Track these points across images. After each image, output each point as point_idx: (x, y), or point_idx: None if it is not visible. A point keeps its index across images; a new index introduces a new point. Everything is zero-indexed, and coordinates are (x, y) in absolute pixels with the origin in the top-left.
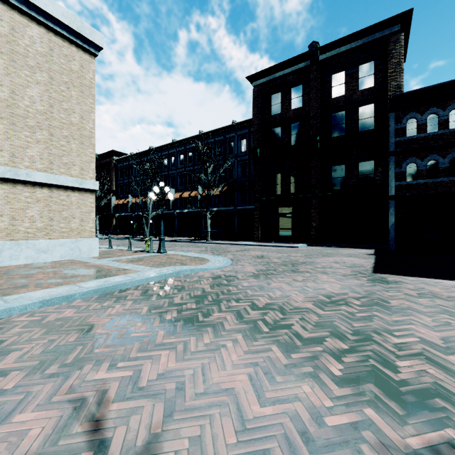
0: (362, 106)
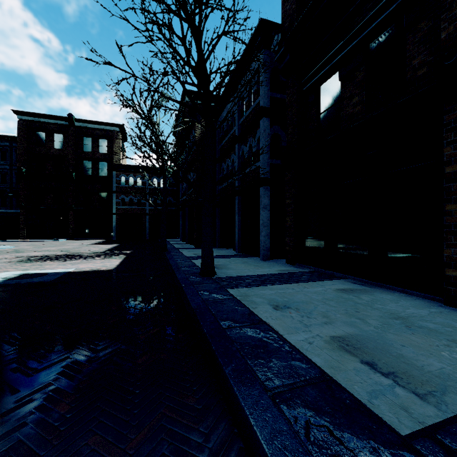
0: (101, 162)
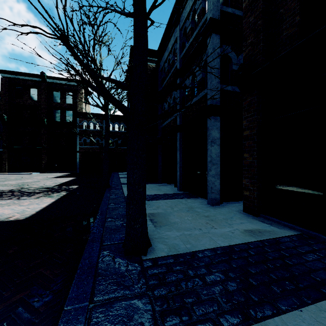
0: (68, 111)
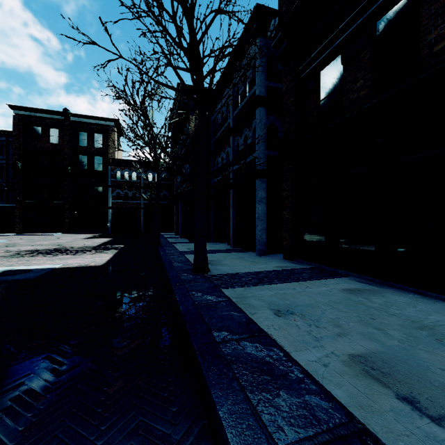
0: (97, 157)
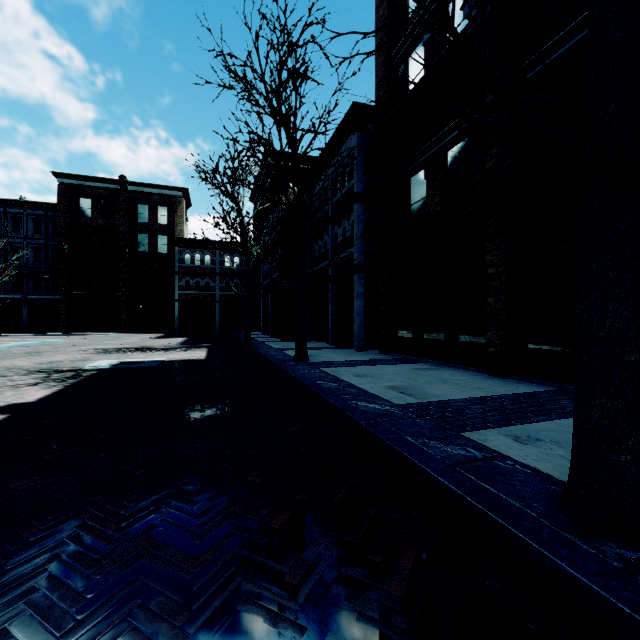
0: (160, 236)
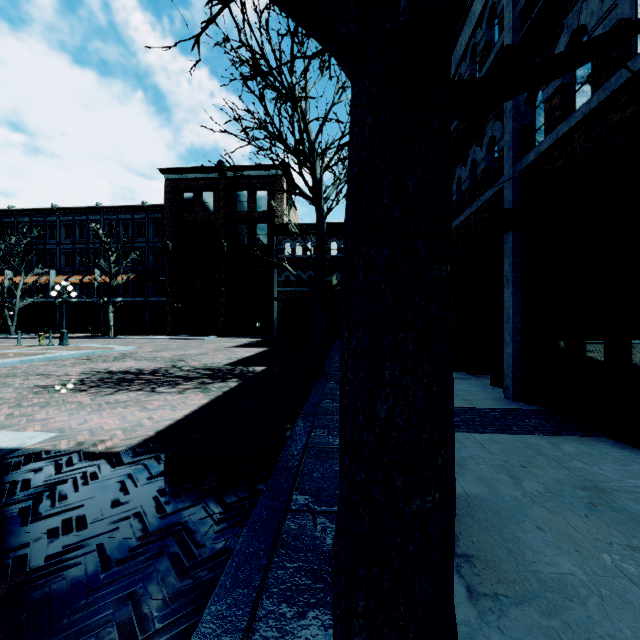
0: (260, 225)
